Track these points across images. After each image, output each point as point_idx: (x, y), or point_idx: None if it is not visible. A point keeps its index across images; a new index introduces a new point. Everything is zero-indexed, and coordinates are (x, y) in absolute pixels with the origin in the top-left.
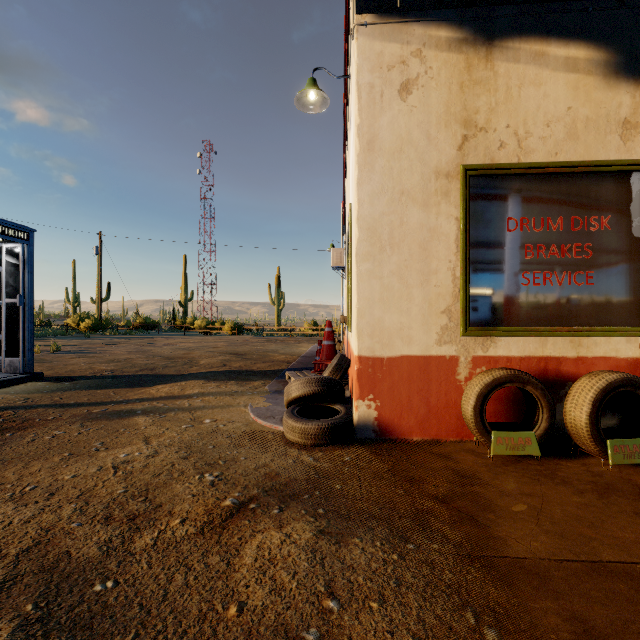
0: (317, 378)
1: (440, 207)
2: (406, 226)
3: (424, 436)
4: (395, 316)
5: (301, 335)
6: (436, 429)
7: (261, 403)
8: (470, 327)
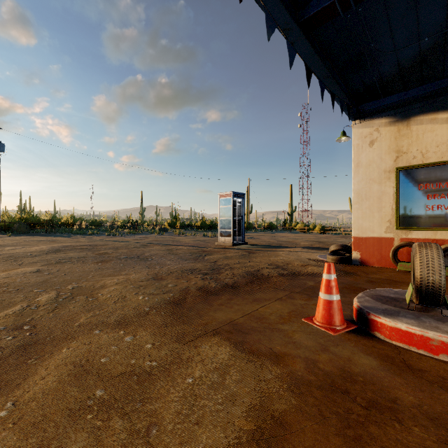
0: (340, 244)
1: (386, 183)
2: (372, 191)
3: (379, 266)
4: (367, 223)
5: None
6: (384, 263)
7: (323, 255)
8: (399, 227)
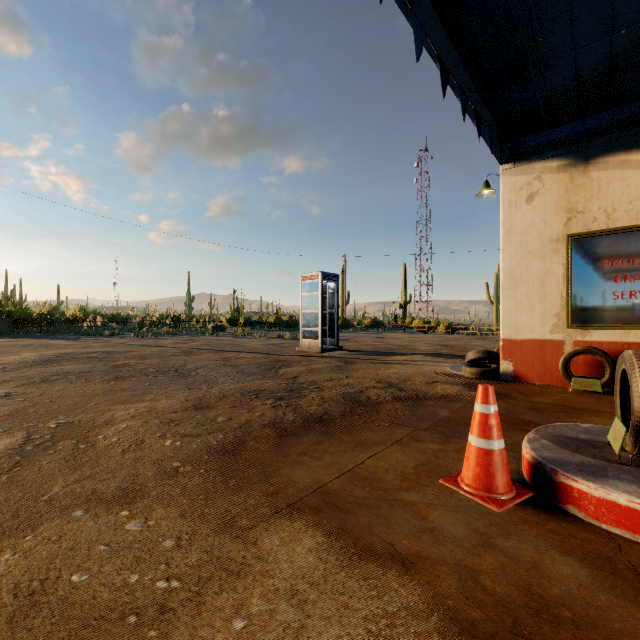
0: (483, 350)
1: (552, 259)
2: (530, 270)
3: (542, 382)
4: (524, 318)
5: None
6: (549, 379)
7: (455, 366)
8: (572, 324)
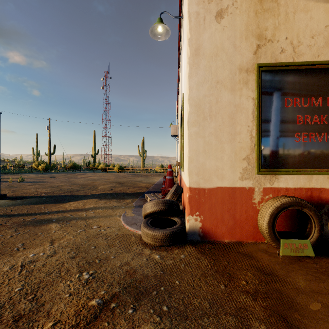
0: (163, 200)
1: (242, 91)
2: (220, 103)
3: (232, 239)
4: (213, 161)
5: (155, 172)
6: (239, 234)
7: (129, 214)
8: (261, 169)
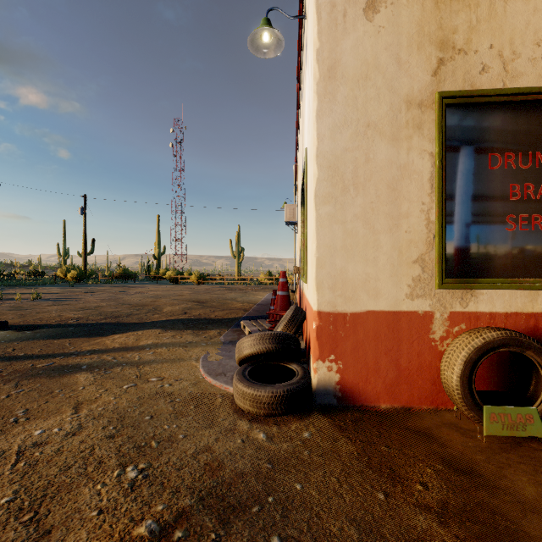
0: (271, 334)
1: (412, 141)
2: (372, 163)
3: (393, 403)
4: (360, 266)
5: (258, 284)
6: (407, 395)
7: (214, 356)
8: (447, 278)
